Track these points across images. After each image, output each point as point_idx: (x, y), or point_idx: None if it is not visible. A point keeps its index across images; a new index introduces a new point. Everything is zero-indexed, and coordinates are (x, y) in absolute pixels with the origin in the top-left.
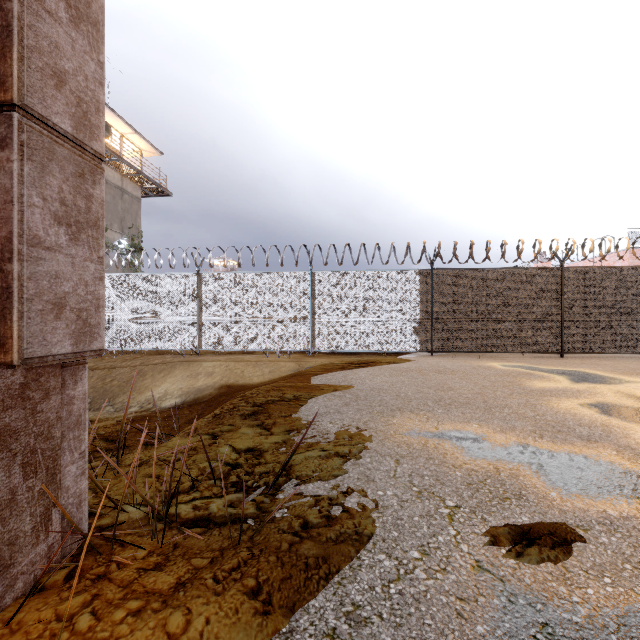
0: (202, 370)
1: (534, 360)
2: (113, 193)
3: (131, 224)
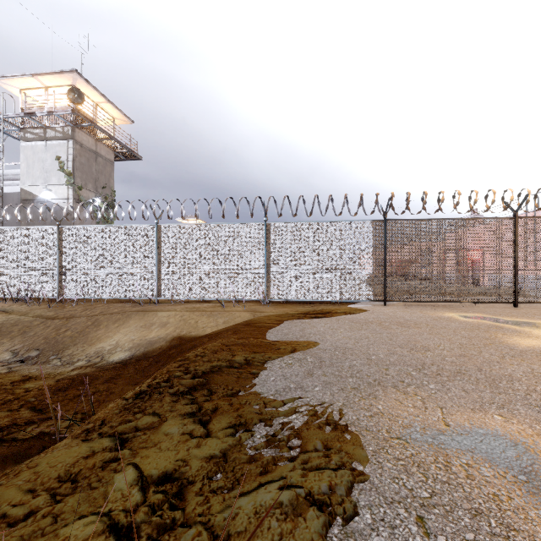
0: (156, 320)
1: (490, 310)
2: (88, 156)
3: (105, 184)
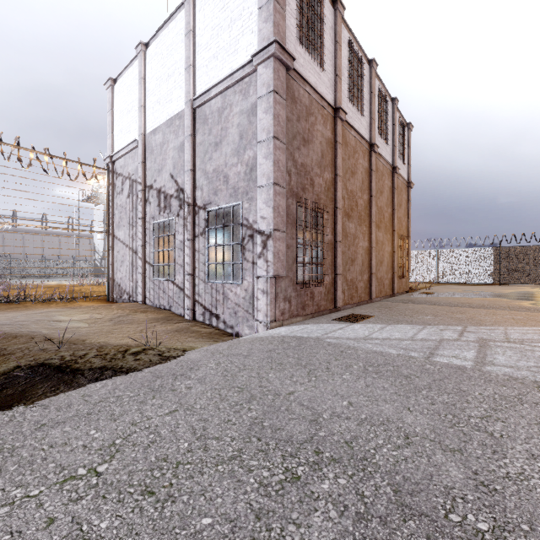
0: None
1: None
2: None
3: None
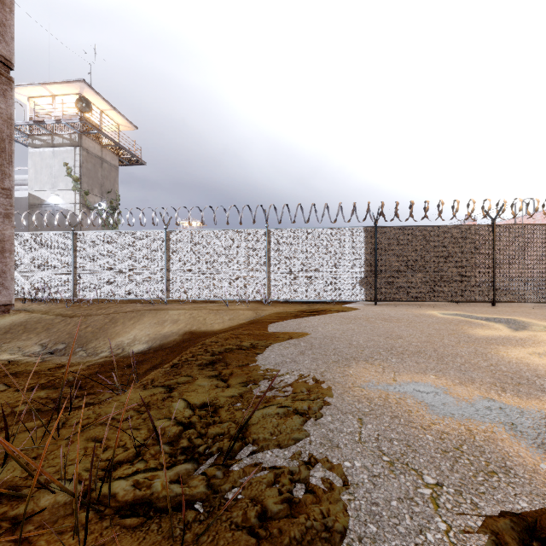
0: (168, 318)
1: (469, 309)
2: (94, 162)
3: (110, 189)
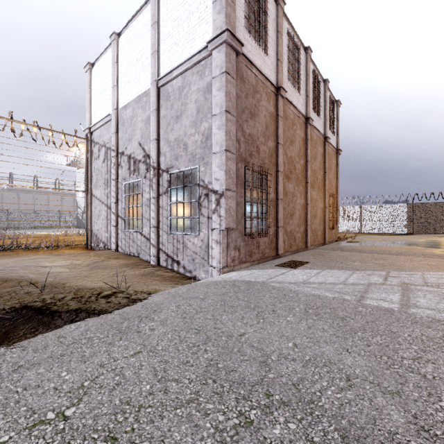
0: None
1: None
2: None
3: None
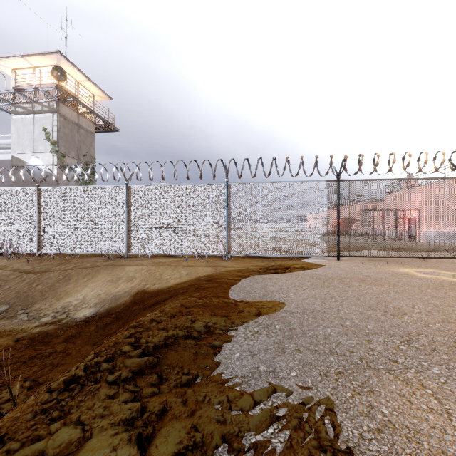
0: (123, 274)
1: (441, 265)
2: (71, 127)
3: (86, 152)
